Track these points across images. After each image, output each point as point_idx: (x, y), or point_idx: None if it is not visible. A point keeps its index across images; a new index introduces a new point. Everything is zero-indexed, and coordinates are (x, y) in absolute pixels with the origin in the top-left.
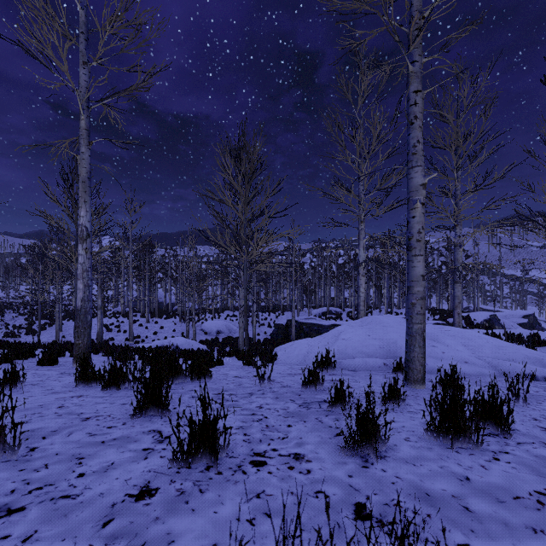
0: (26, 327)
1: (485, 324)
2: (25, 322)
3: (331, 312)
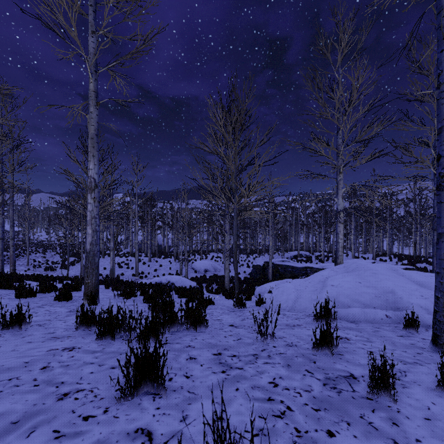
0: (61, 263)
1: None
2: (60, 259)
3: (301, 255)
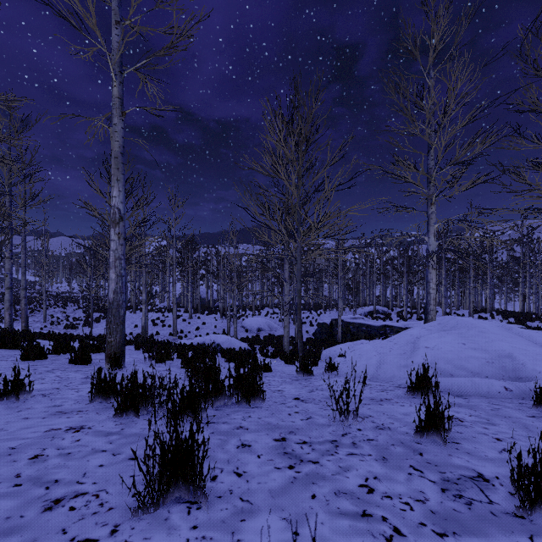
0: (84, 319)
1: None
2: (83, 314)
3: (378, 312)
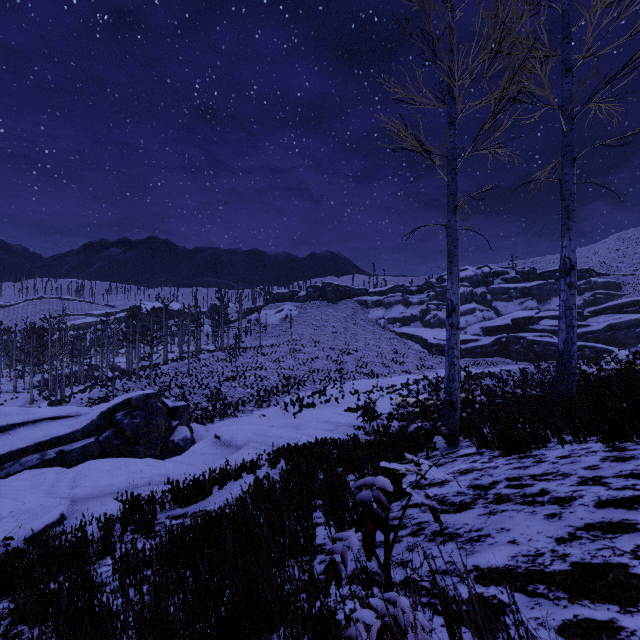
0: None
1: None
2: None
3: None
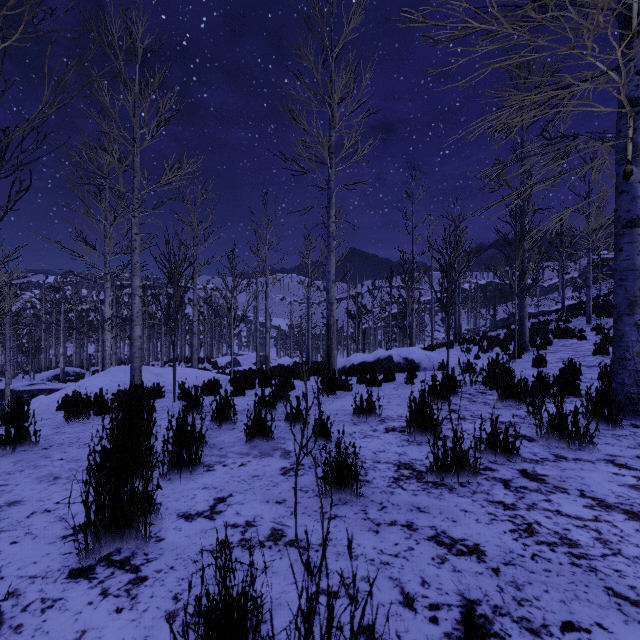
0: None
1: (228, 366)
2: None
3: (68, 374)
